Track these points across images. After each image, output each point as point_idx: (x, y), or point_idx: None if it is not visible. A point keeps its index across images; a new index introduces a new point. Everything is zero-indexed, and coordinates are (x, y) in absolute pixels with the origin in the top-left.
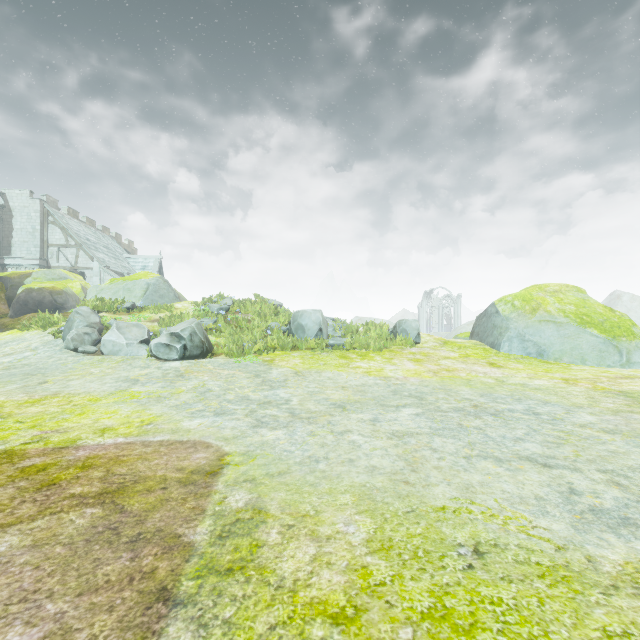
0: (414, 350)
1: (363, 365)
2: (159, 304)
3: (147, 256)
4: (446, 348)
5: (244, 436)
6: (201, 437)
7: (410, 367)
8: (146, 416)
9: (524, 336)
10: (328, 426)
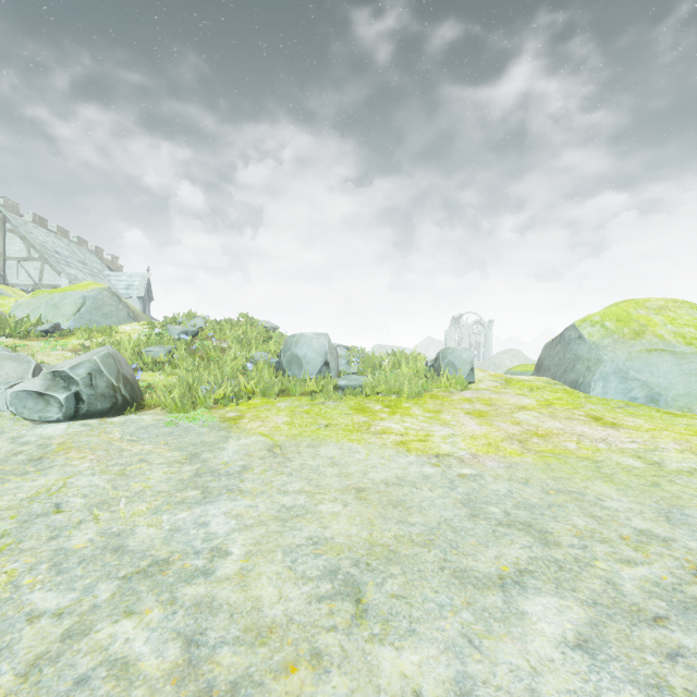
0: (468, 394)
1: (394, 427)
2: (95, 326)
3: (132, 274)
4: (512, 390)
5: None
6: None
7: (474, 429)
8: None
9: (626, 372)
10: None
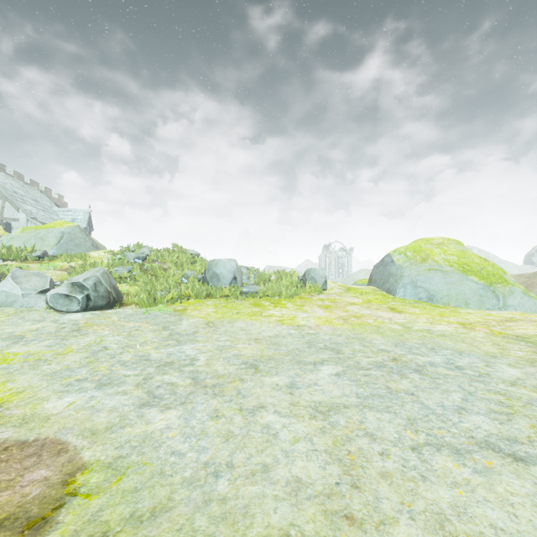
0: (322, 296)
1: (276, 313)
2: (73, 253)
3: (76, 209)
4: (350, 294)
5: (122, 425)
6: (59, 431)
7: (321, 314)
8: (1, 393)
9: (416, 283)
10: (237, 399)
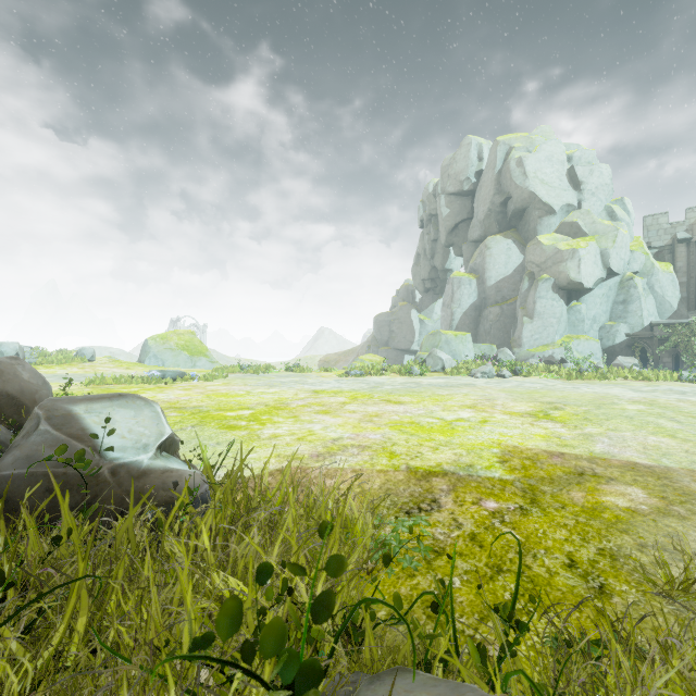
0: (87, 364)
1: (45, 370)
2: None
3: None
4: (112, 363)
5: None
6: None
7: (75, 370)
8: None
9: (157, 356)
10: None
